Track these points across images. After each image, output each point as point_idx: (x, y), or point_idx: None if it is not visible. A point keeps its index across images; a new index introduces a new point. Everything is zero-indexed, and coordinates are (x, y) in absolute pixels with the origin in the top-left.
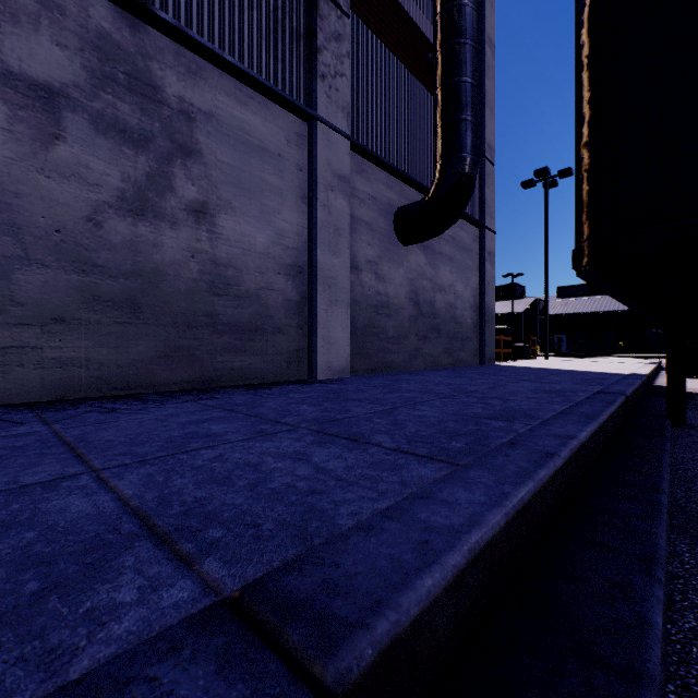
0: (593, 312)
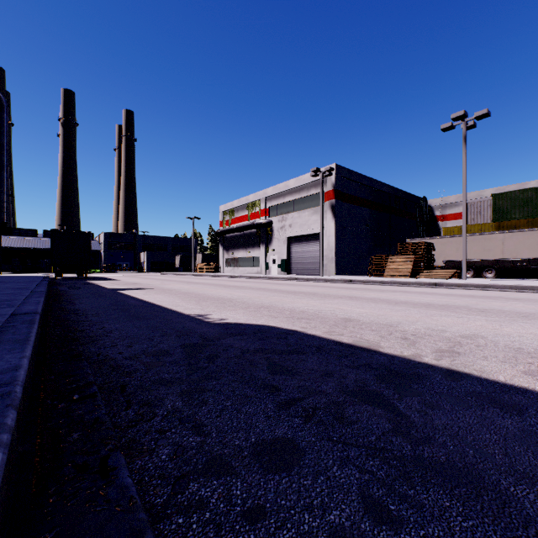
0: (8, 247)
